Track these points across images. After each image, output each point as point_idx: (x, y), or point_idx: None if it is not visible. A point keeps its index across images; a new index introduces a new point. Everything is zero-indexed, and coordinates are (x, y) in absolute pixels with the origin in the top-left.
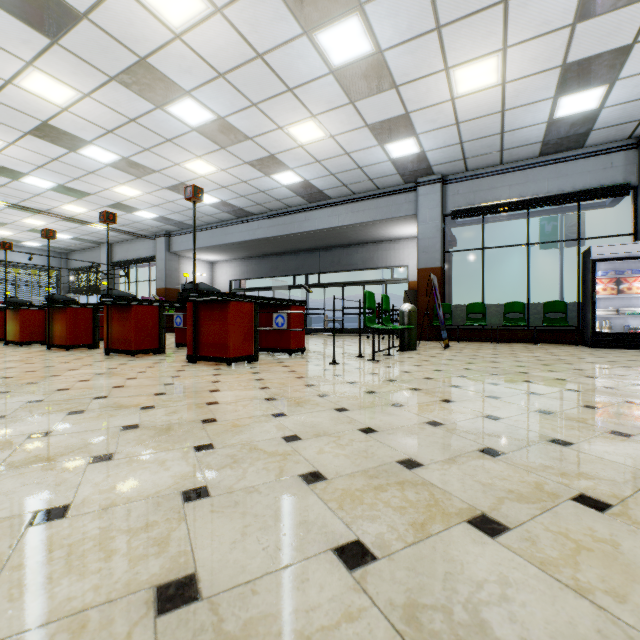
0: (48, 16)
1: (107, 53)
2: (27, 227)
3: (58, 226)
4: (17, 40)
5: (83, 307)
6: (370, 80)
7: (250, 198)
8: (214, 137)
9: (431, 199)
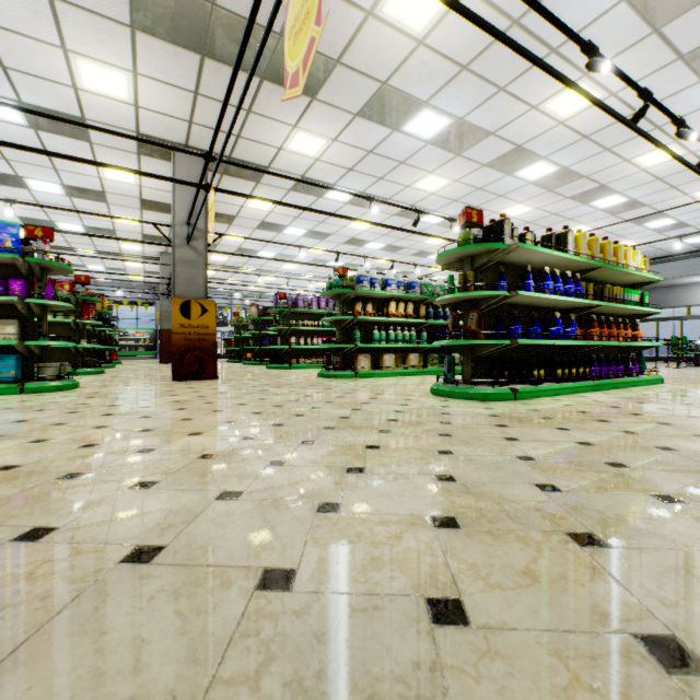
0: None
1: None
2: None
3: None
4: None
5: None
6: (673, 227)
7: None
8: None
9: None
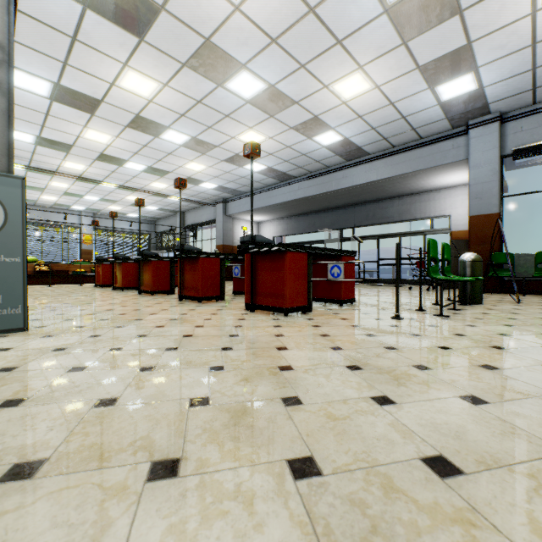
0: (136, 16)
1: (180, 41)
2: (129, 202)
3: (149, 200)
4: (116, 45)
5: (163, 260)
6: (429, 10)
7: (292, 162)
8: (264, 106)
9: (486, 140)
